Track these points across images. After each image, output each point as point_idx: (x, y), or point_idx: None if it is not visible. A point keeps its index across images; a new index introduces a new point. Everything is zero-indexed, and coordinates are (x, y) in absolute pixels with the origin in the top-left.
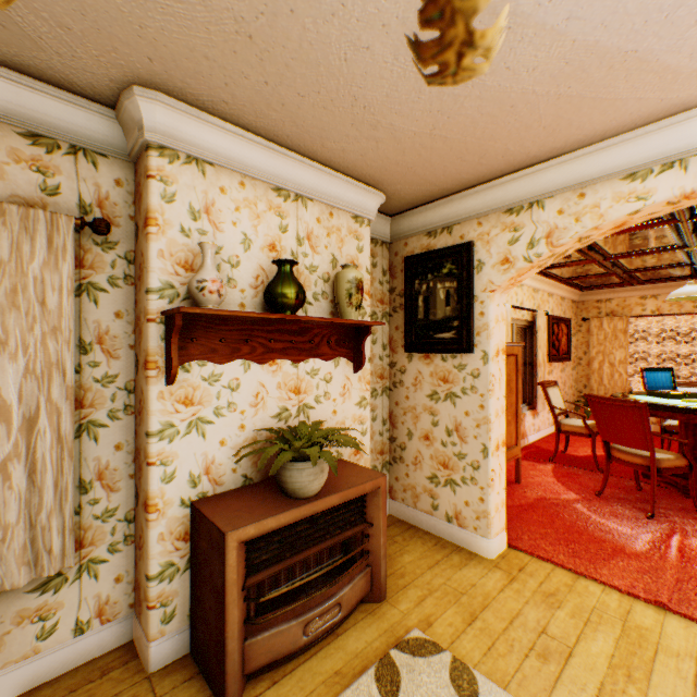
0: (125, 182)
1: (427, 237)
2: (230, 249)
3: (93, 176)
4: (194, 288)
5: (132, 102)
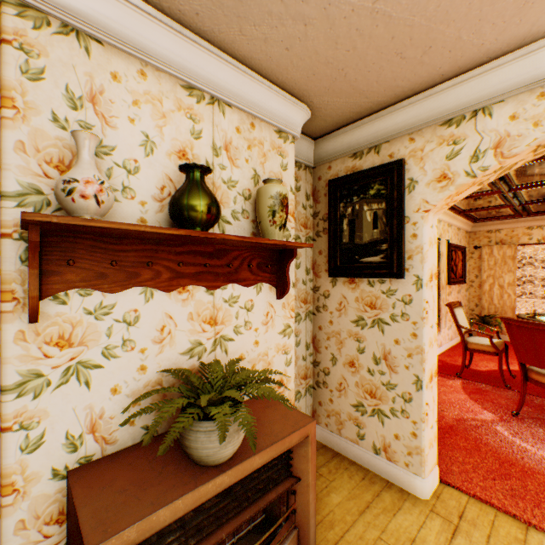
0: None
1: (352, 159)
2: (125, 151)
3: None
4: (59, 190)
5: None
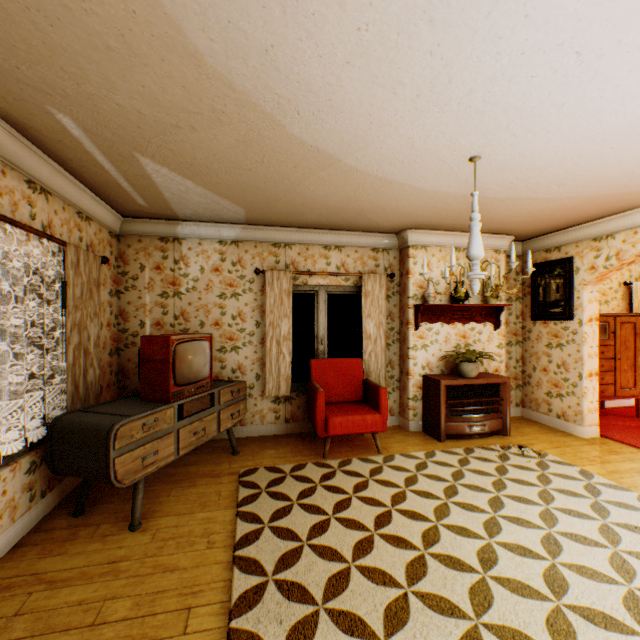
0: (396, 257)
1: (544, 253)
2: (435, 278)
3: (387, 258)
4: (425, 296)
5: (404, 234)
